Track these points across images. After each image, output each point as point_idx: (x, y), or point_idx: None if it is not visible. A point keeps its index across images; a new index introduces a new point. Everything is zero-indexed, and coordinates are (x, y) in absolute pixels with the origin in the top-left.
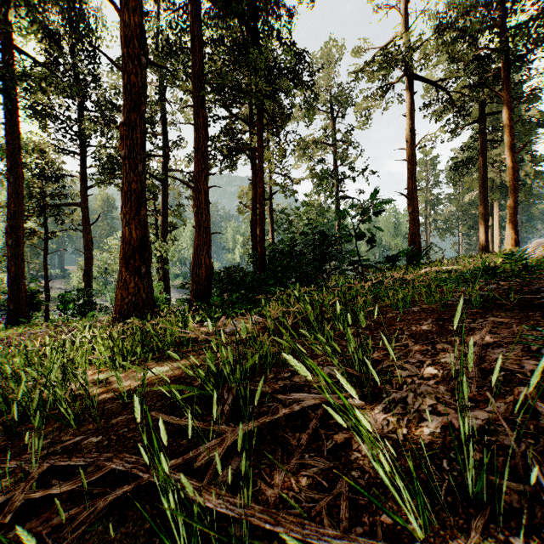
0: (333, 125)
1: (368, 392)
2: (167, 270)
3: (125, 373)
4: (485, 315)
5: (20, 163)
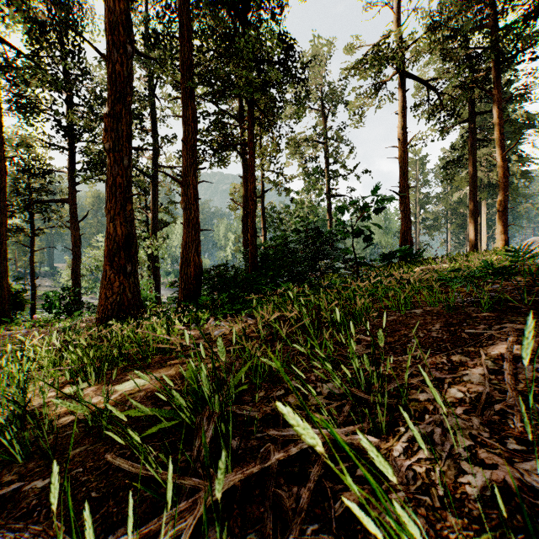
0: (325, 123)
1: (382, 425)
2: (157, 268)
3: (98, 385)
4: (500, 320)
5: (3, 157)
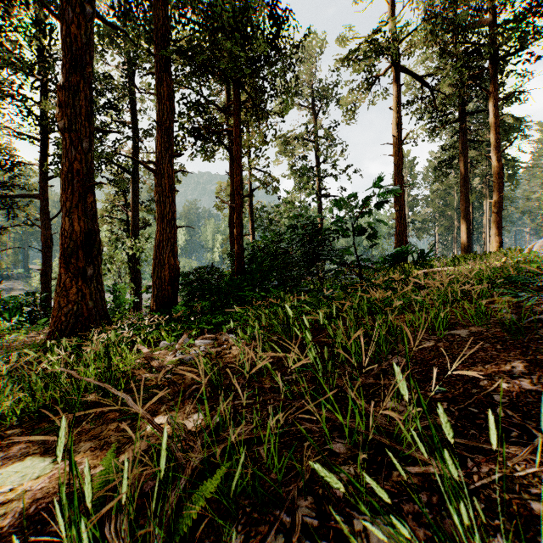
0: (315, 121)
1: None
2: (138, 270)
3: None
4: None
5: None
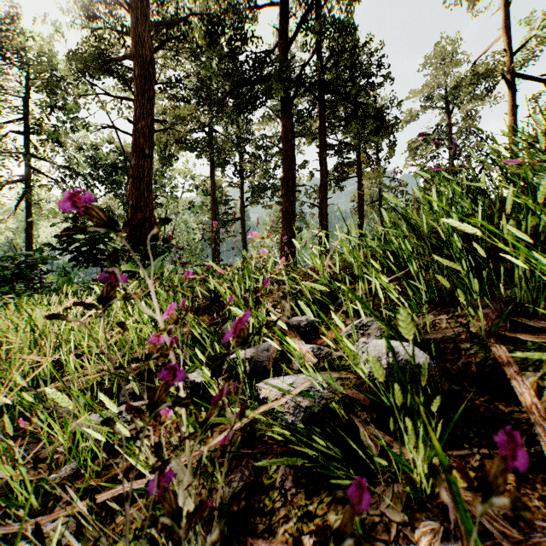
0: (448, 119)
1: None
2: None
3: None
4: None
5: (217, 198)
